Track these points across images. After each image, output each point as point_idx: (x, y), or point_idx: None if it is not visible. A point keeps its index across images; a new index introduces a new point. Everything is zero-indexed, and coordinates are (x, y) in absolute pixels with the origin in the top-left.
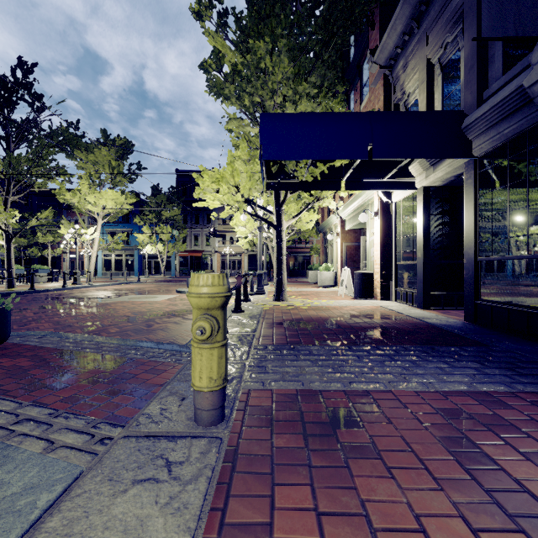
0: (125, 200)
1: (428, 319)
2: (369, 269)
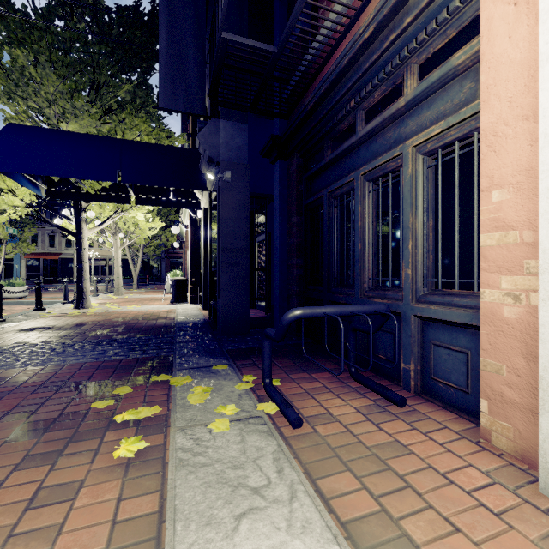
0: None
1: (181, 318)
2: None
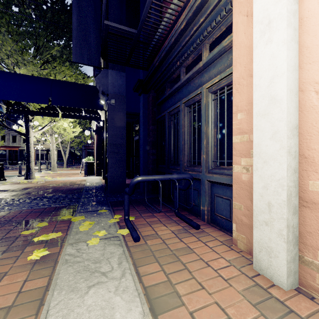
0: None
1: (88, 184)
2: None
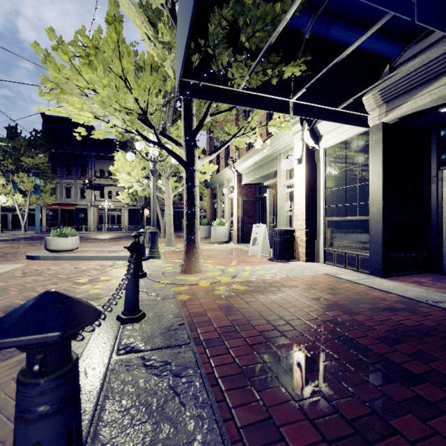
0: None
1: None
2: (282, 225)
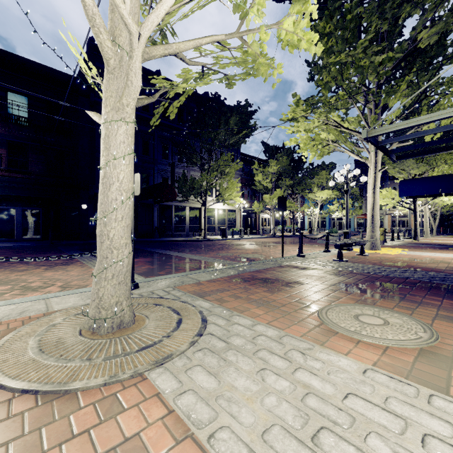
0: (332, 193)
1: None
2: None
